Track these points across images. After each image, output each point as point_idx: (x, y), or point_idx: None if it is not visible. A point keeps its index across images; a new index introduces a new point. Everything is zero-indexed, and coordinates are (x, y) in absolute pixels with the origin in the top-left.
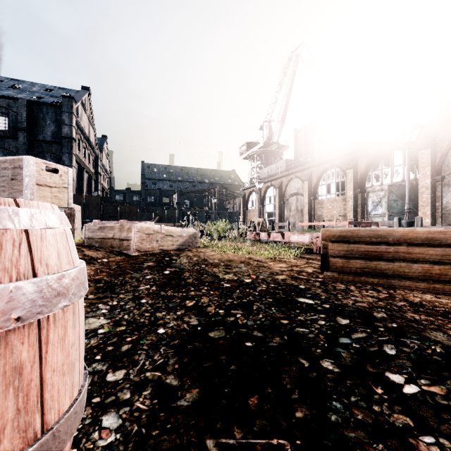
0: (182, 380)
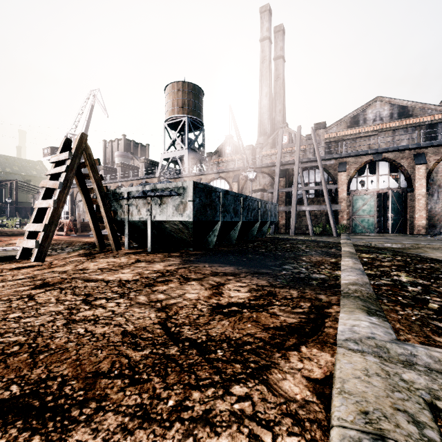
0: (1, 236)
